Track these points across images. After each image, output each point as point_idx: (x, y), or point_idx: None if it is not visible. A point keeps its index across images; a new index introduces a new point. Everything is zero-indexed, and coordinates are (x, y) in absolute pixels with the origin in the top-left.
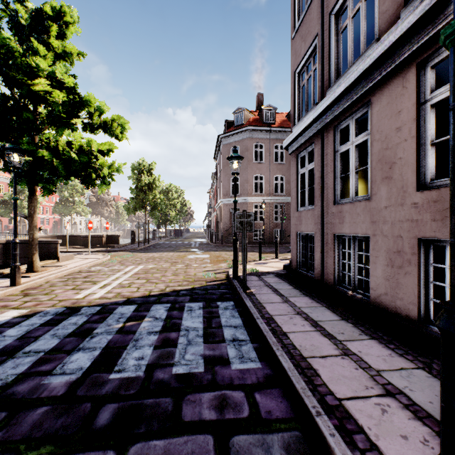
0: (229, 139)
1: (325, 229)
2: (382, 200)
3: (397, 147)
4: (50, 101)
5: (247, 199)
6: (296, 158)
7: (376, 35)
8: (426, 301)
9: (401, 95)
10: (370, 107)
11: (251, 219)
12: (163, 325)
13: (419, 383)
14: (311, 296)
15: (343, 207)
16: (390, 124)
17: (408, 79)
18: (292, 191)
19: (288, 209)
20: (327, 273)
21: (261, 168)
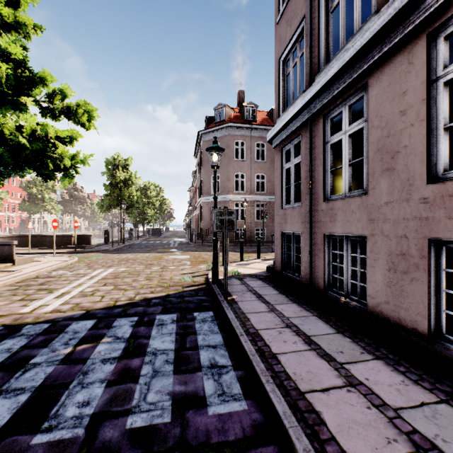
0: (209, 136)
1: (313, 228)
2: (382, 195)
3: (402, 133)
4: None
5: (228, 197)
6: (280, 152)
7: (374, 9)
8: (437, 312)
9: (406, 73)
10: (368, 90)
11: (233, 217)
12: (124, 348)
13: (451, 428)
14: (299, 303)
15: (334, 204)
16: (392, 108)
17: (415, 53)
18: (276, 187)
19: (269, 208)
20: (316, 276)
21: (242, 166)
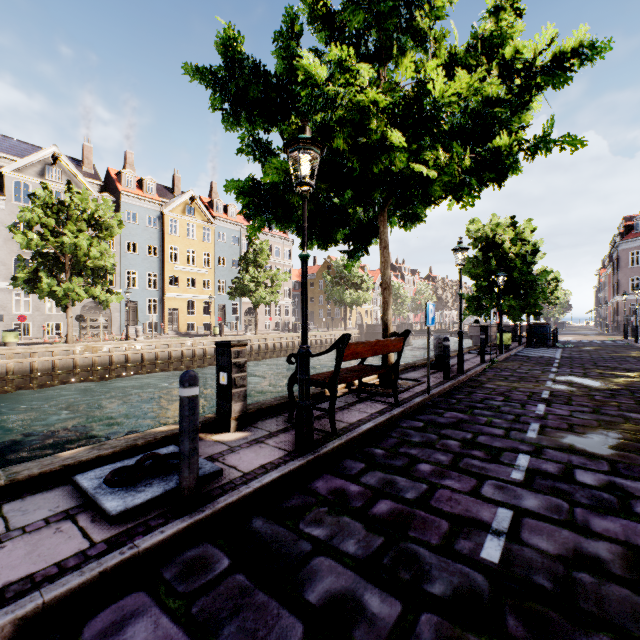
0: (627, 245)
1: None
2: None
3: None
4: (553, 285)
5: None
6: None
7: None
8: None
9: None
10: None
11: (629, 317)
12: (599, 341)
13: None
14: None
15: None
16: None
17: None
18: None
19: None
20: None
21: None
